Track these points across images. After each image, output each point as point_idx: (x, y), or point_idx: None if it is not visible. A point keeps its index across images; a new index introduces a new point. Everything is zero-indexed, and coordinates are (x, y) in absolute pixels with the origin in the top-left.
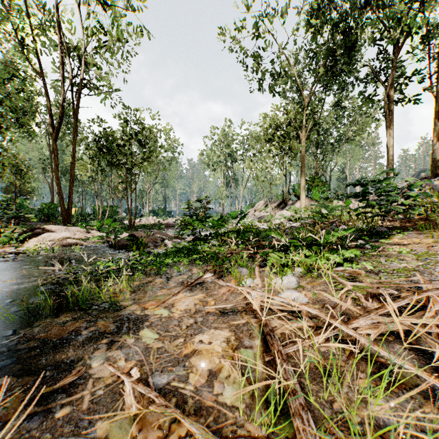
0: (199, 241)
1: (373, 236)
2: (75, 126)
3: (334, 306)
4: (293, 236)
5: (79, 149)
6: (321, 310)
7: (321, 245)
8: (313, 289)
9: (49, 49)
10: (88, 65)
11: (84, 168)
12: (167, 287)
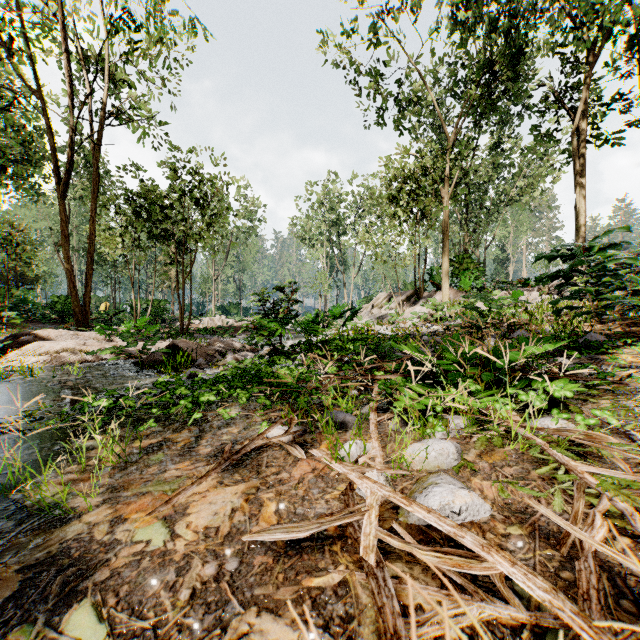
0: (280, 356)
1: (584, 350)
2: (96, 176)
3: (561, 534)
4: (436, 348)
5: (105, 213)
6: (529, 545)
7: (494, 368)
8: (496, 472)
9: (58, 61)
10: (118, 85)
11: (113, 242)
12: (192, 456)
